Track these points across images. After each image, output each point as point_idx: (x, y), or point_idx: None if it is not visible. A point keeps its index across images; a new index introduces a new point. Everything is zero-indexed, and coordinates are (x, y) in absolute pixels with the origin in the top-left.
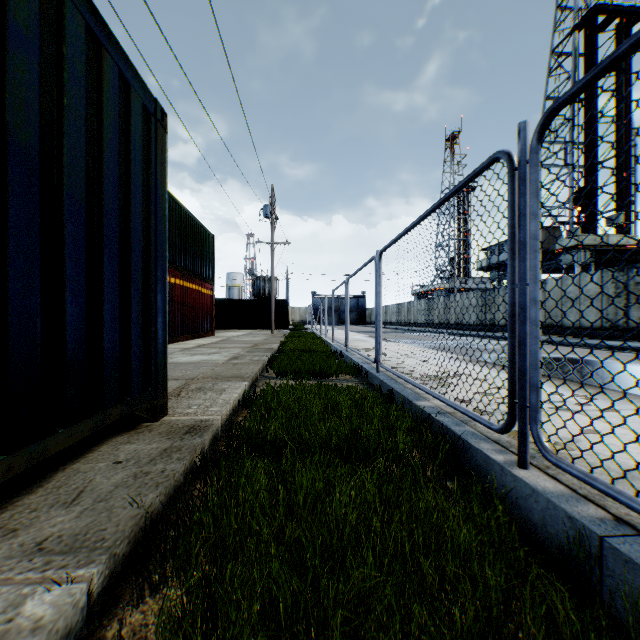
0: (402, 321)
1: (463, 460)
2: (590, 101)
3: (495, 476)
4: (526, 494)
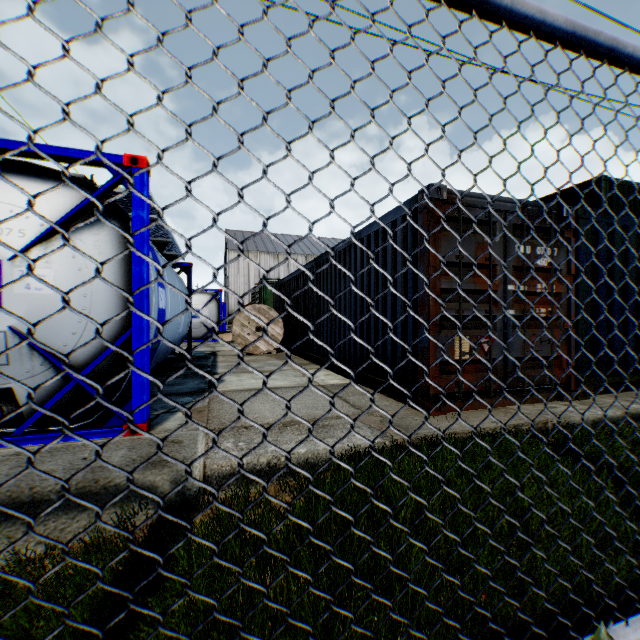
0: None
1: None
2: None
3: None
4: None
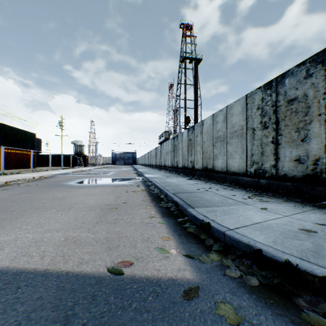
0: (141, 163)
1: None
2: (185, 88)
3: None
4: None
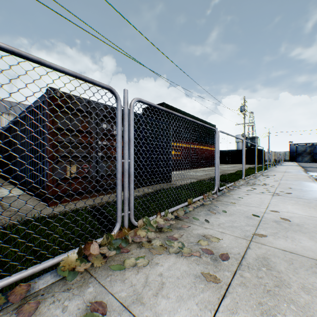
0: None
1: None
2: None
3: None
4: None
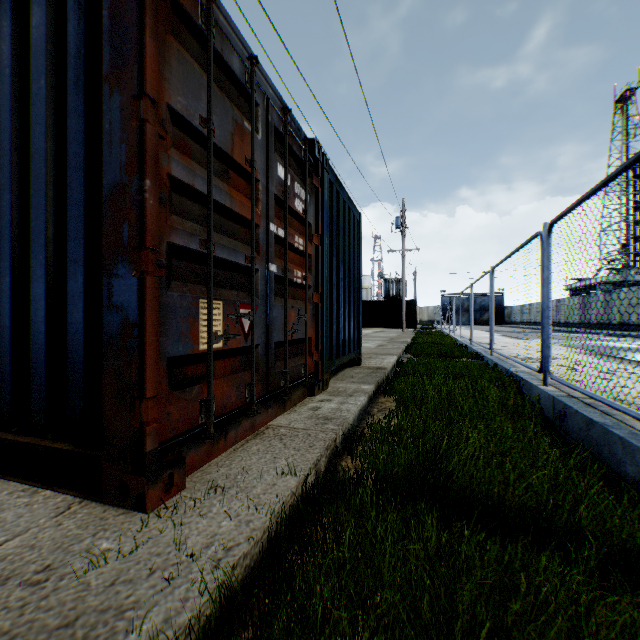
0: None
1: (523, 390)
2: None
3: (532, 391)
4: (539, 393)
